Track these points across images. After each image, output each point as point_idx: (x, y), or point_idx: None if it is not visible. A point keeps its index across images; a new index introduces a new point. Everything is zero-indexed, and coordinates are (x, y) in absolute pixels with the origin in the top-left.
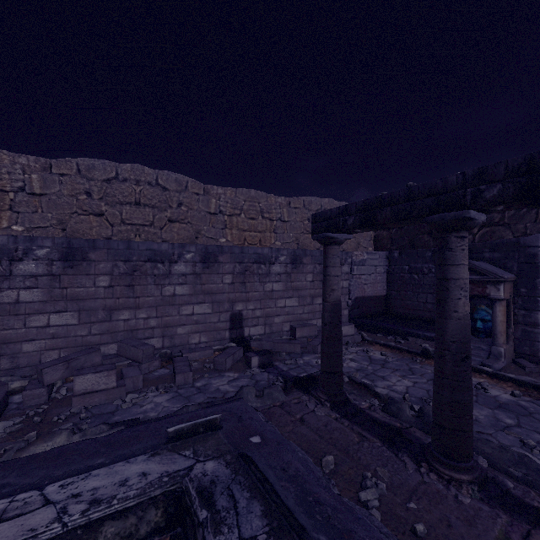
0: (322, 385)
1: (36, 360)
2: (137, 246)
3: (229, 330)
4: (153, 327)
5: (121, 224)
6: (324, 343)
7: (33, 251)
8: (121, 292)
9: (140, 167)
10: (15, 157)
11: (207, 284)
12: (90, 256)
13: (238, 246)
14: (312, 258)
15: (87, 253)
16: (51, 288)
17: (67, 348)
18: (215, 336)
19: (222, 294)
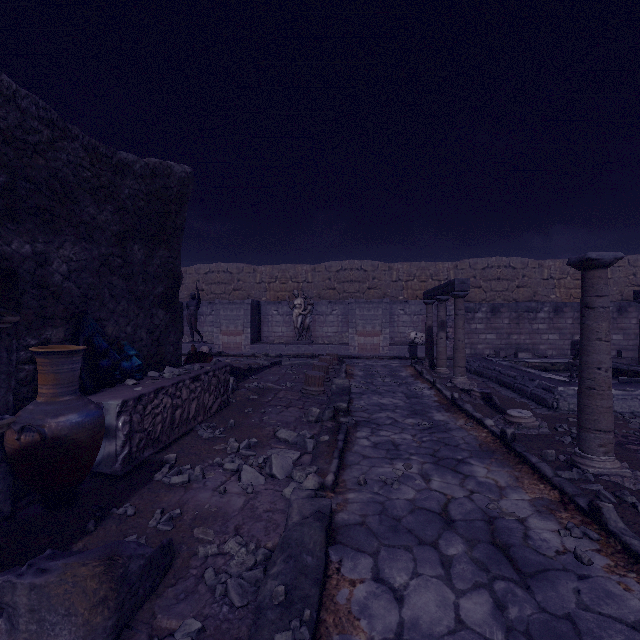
0: (639, 363)
1: (482, 352)
2: (520, 305)
3: (570, 350)
4: (527, 344)
5: (490, 291)
6: (639, 346)
7: (481, 309)
8: (513, 326)
9: (500, 258)
10: (444, 264)
11: (556, 324)
12: (501, 310)
13: (576, 302)
14: (636, 308)
15: (499, 309)
16: (486, 324)
17: (492, 349)
18: (561, 352)
19: (565, 329)
